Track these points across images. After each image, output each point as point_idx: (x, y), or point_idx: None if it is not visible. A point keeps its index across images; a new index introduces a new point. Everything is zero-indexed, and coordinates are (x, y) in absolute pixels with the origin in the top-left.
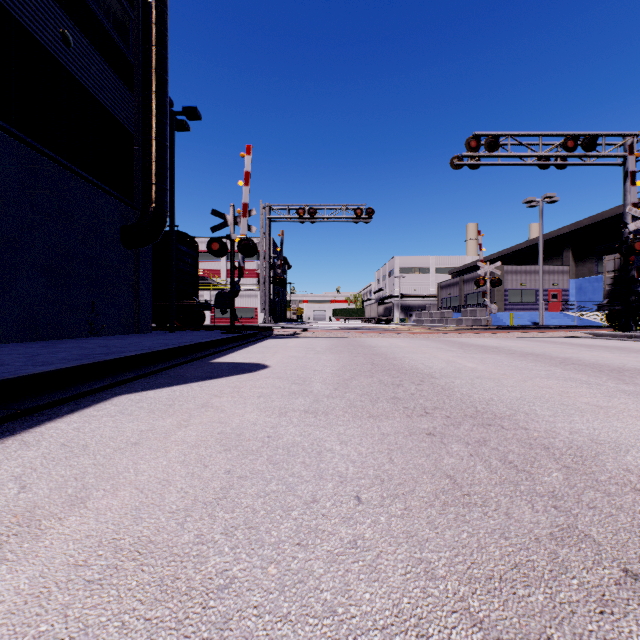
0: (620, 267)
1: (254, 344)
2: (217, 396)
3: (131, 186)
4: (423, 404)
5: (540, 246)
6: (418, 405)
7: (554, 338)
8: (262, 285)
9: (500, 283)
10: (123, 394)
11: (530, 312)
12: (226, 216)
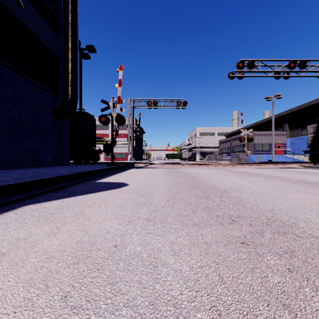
0: (316, 131)
1: (123, 171)
2: (89, 206)
3: (58, 87)
4: (228, 213)
5: (273, 121)
6: (225, 214)
7: (283, 168)
8: (129, 141)
9: (252, 140)
10: (28, 204)
11: (267, 155)
12: (109, 103)
